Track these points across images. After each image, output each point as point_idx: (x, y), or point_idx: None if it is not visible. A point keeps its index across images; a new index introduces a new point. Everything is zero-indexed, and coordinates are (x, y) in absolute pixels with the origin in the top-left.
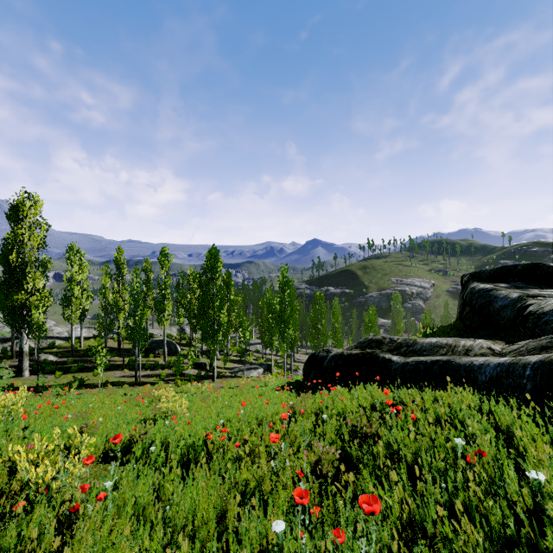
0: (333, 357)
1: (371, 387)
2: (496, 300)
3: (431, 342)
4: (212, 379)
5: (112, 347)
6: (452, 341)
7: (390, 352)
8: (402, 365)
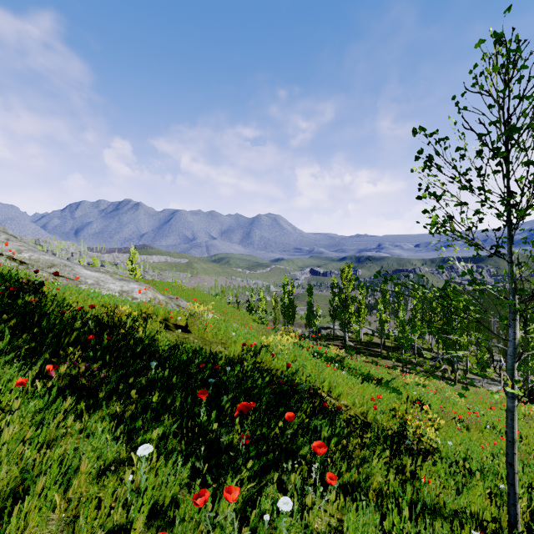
0: None
1: None
2: None
3: None
4: (454, 382)
5: (378, 343)
6: None
7: None
8: None
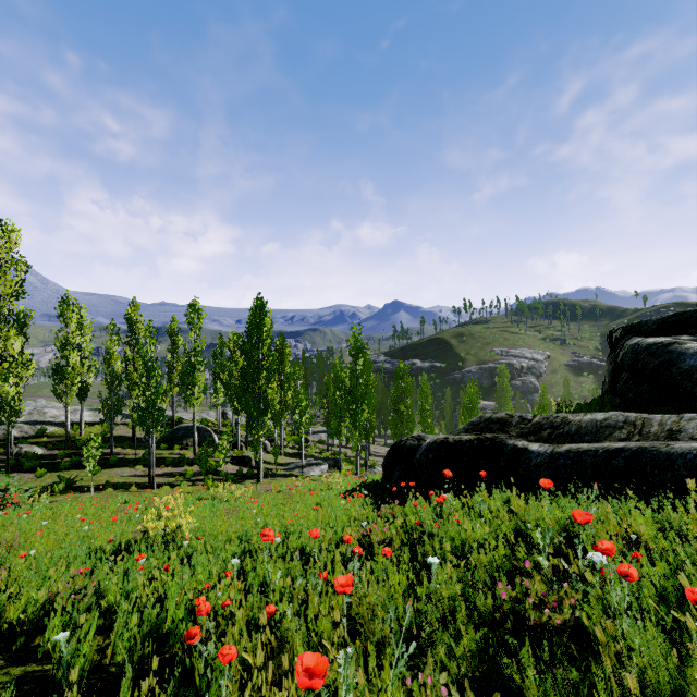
0: (430, 446)
1: (503, 496)
2: (682, 357)
3: (595, 420)
4: (258, 479)
5: (125, 436)
6: (634, 418)
7: (524, 437)
8: (549, 458)
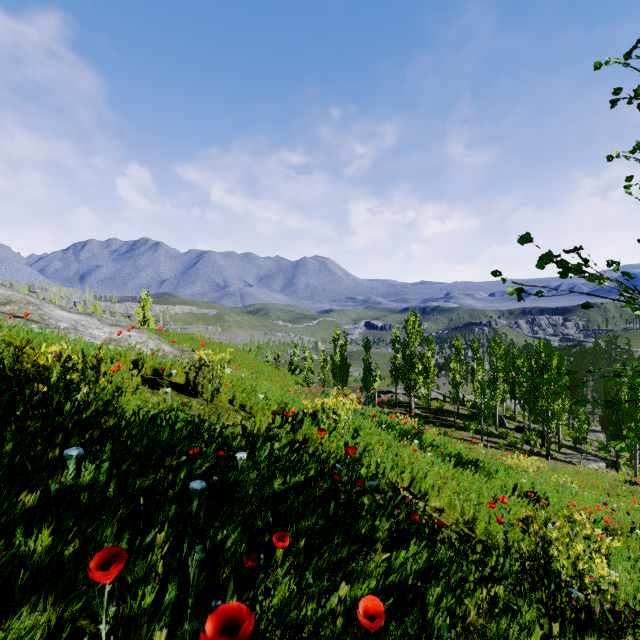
0: None
1: None
2: None
3: None
4: (546, 458)
5: (451, 410)
6: None
7: None
8: None
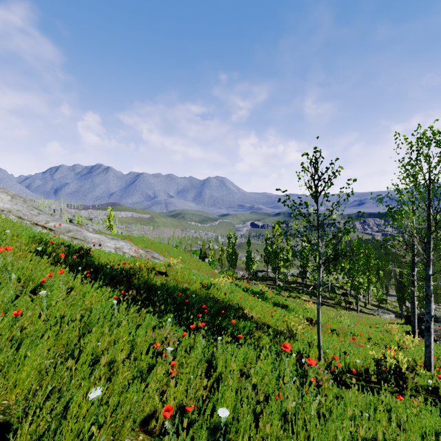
0: (406, 315)
1: (407, 325)
2: None
3: None
4: (357, 312)
5: (302, 282)
6: None
7: None
8: None
